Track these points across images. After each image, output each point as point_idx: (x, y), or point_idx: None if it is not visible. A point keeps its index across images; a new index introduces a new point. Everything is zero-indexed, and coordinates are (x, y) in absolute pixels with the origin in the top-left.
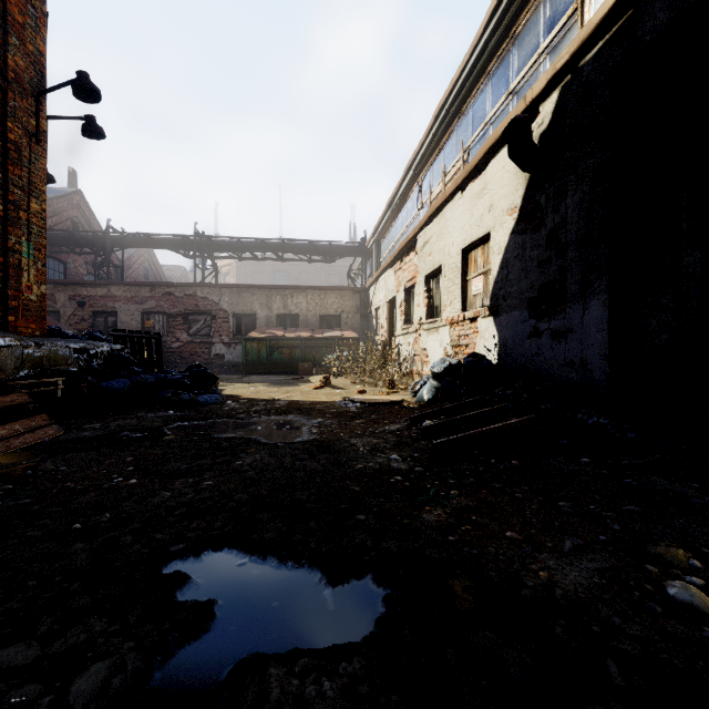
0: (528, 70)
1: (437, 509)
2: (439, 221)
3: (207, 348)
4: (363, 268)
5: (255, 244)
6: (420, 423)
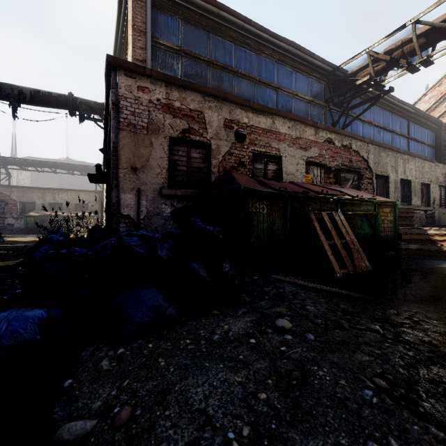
0: None
1: None
2: None
3: (2, 220)
4: None
5: (36, 163)
6: None
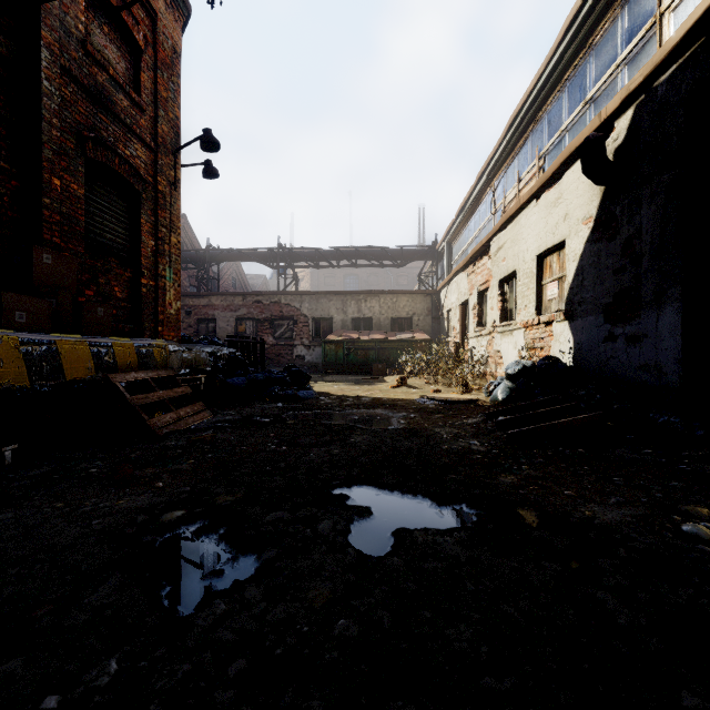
0: (606, 80)
1: (510, 475)
2: (513, 227)
3: (290, 350)
4: (434, 270)
5: (331, 252)
6: (495, 418)
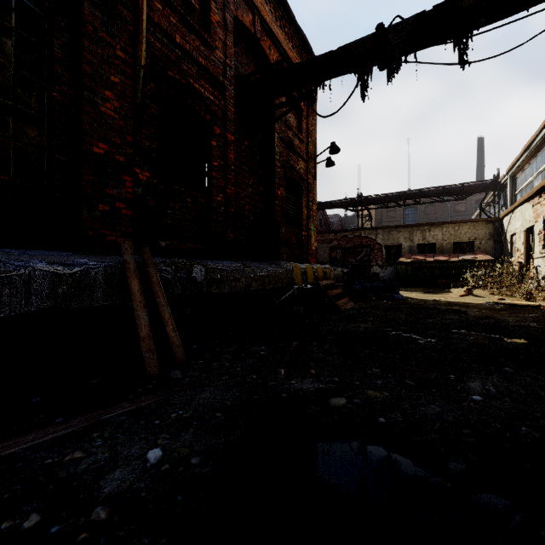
0: None
1: None
2: None
3: (367, 269)
4: (495, 199)
5: (398, 196)
6: None
